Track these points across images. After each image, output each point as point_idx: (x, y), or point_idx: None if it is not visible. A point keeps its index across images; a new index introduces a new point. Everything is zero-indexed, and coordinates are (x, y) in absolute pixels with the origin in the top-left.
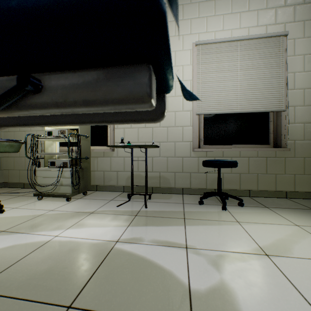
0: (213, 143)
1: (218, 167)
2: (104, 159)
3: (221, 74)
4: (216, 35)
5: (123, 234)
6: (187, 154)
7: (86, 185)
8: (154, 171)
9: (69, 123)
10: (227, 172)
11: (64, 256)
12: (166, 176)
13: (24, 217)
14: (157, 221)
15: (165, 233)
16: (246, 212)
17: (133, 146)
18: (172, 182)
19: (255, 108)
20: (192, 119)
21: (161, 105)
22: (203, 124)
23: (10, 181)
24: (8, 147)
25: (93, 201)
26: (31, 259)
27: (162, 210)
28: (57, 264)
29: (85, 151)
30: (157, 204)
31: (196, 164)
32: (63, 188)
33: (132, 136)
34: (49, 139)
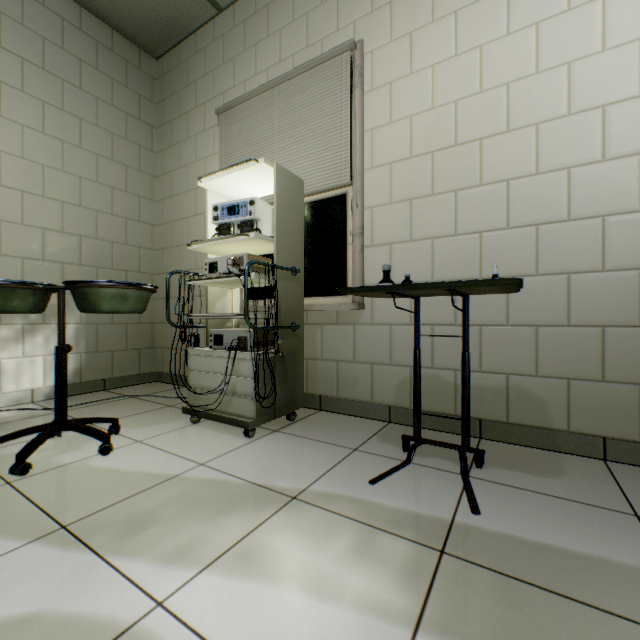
0: None
1: None
2: (338, 329)
3: None
4: None
5: None
6: (626, 314)
7: (292, 396)
8: (487, 369)
9: None
10: None
11: None
12: (531, 388)
13: (135, 478)
14: (553, 627)
15: None
16: None
17: (424, 290)
18: (555, 411)
19: None
20: None
21: None
22: None
23: (166, 370)
24: (115, 300)
25: (305, 446)
26: None
27: (549, 544)
28: None
29: (291, 309)
30: (514, 500)
31: None
32: (237, 403)
33: (415, 265)
34: (210, 280)
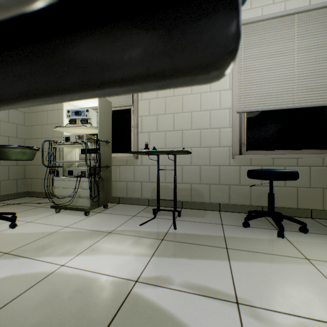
0: (259, 148)
1: (271, 179)
2: (127, 167)
3: (271, 59)
4: (264, 11)
5: (145, 270)
6: (225, 162)
7: (106, 197)
8: (184, 182)
9: (19, 96)
10: (278, 185)
11: (65, 301)
12: (199, 188)
13: (34, 234)
14: (189, 250)
15: (202, 272)
16: (315, 242)
17: (159, 153)
18: (206, 196)
19: (319, 101)
20: (231, 119)
21: (228, 20)
22: (246, 125)
23: (33, 190)
24: (20, 154)
25: (113, 216)
26: (23, 302)
27: (195, 233)
28: (52, 316)
29: (106, 158)
30: (188, 224)
31: (236, 174)
32: (81, 201)
33: (159, 141)
34: (66, 145)
